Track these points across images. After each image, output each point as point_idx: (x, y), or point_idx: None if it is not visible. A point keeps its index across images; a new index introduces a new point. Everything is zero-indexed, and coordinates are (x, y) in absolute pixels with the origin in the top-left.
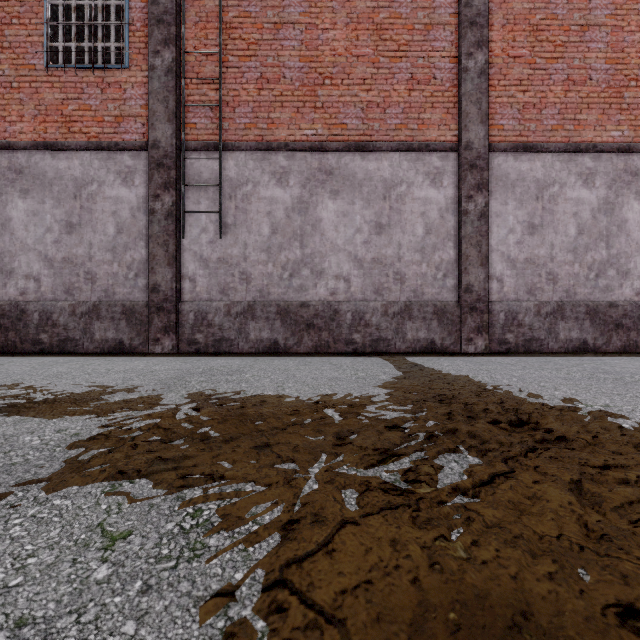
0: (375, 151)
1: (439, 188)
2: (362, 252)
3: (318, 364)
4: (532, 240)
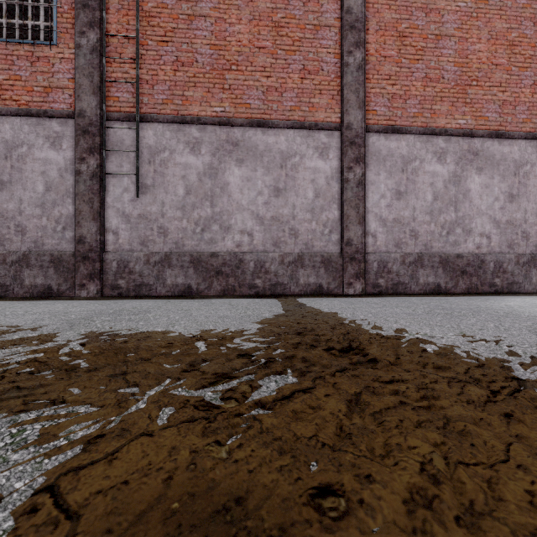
0: (274, 127)
1: (326, 160)
2: (263, 211)
3: (218, 305)
4: (399, 204)
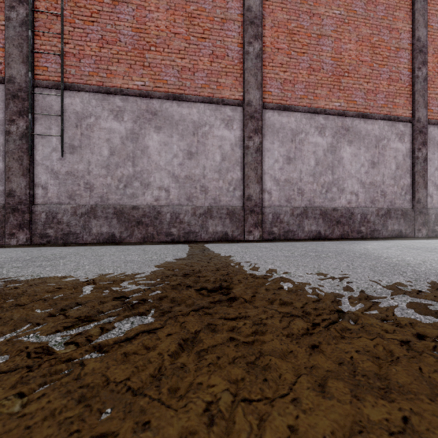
0: (187, 101)
1: (231, 130)
2: (178, 171)
3: (133, 250)
4: (289, 167)
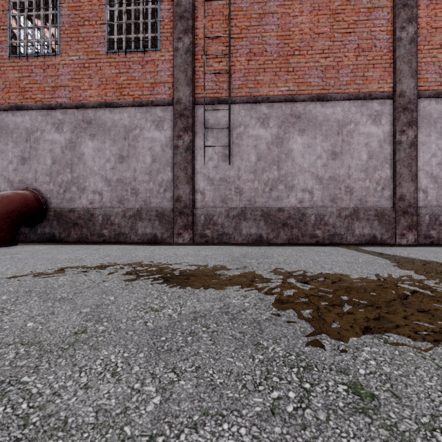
0: (331, 100)
1: (378, 125)
2: (321, 172)
3: (311, 251)
4: None
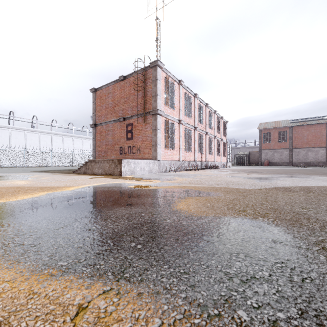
0: (315, 148)
1: (323, 151)
2: (313, 157)
3: None
4: None
